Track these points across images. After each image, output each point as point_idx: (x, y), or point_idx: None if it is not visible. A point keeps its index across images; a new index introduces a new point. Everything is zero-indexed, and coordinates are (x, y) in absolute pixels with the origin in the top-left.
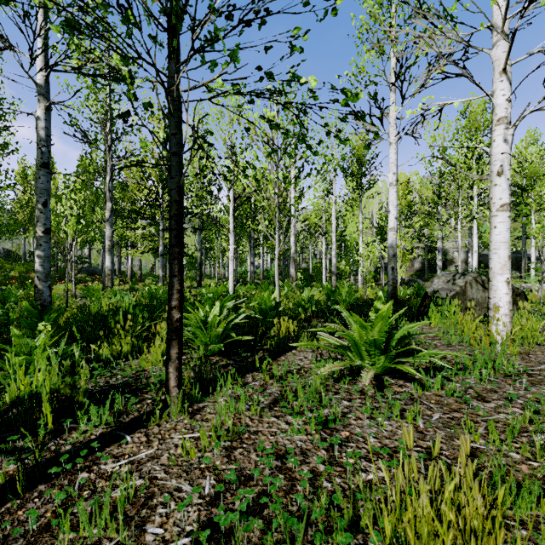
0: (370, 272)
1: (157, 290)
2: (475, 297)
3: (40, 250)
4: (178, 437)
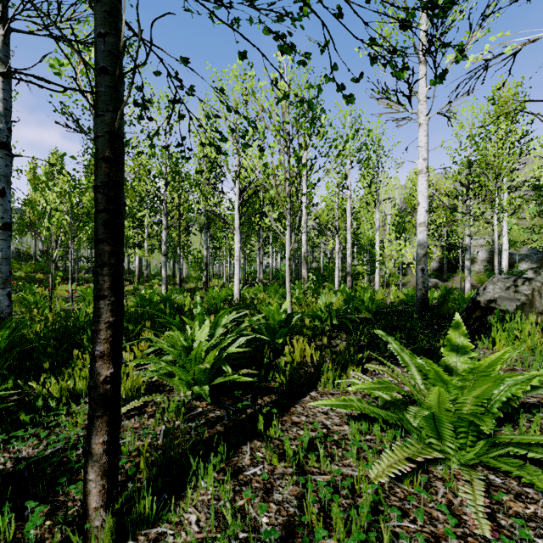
0: (394, 273)
1: (151, 295)
2: None
3: None
4: None
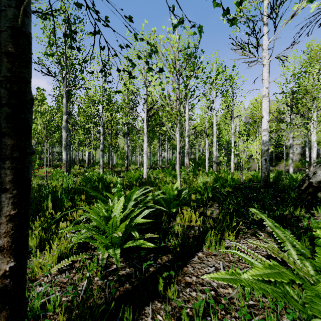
0: (246, 162)
1: (91, 176)
2: None
3: None
4: None
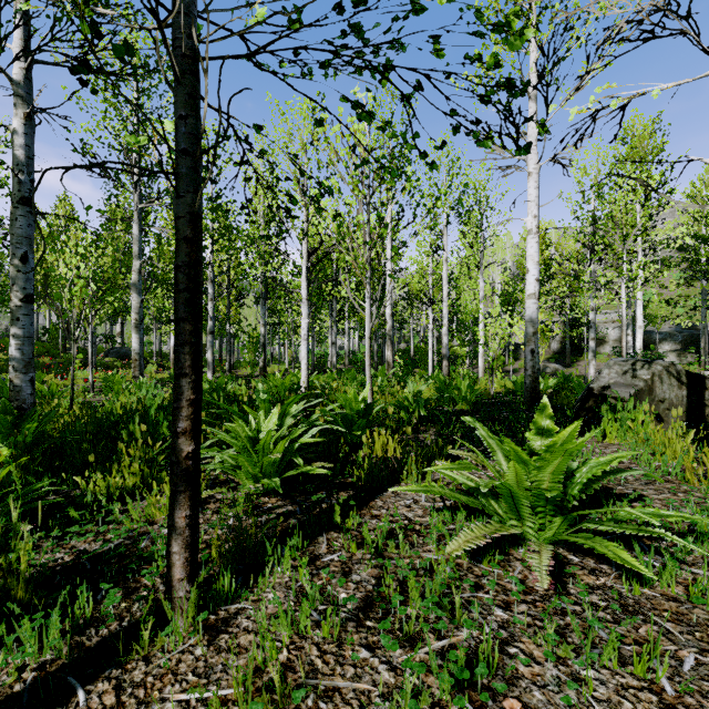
0: (499, 356)
1: None
2: (667, 397)
3: (17, 327)
4: (175, 698)
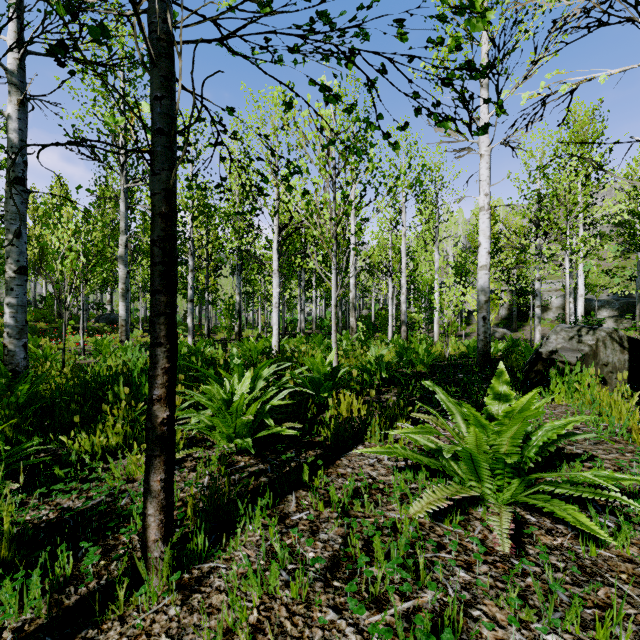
0: (454, 322)
1: (179, 347)
2: (611, 361)
3: (11, 297)
4: None
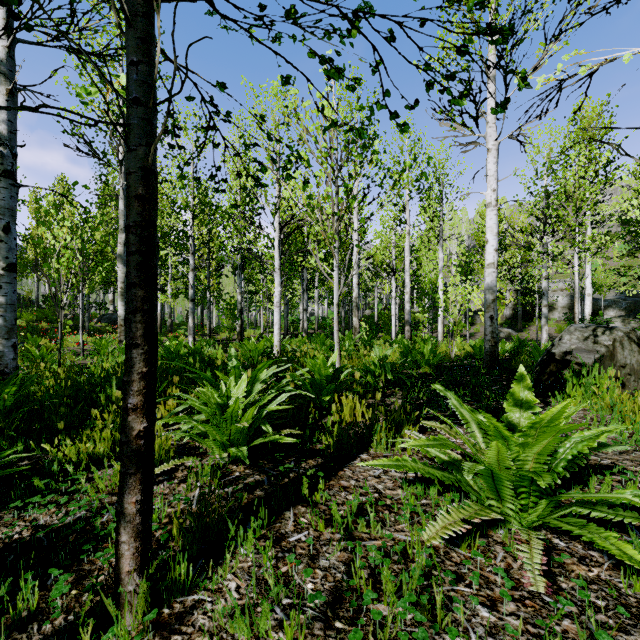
0: (459, 322)
1: (178, 347)
2: (628, 362)
3: None
4: None
